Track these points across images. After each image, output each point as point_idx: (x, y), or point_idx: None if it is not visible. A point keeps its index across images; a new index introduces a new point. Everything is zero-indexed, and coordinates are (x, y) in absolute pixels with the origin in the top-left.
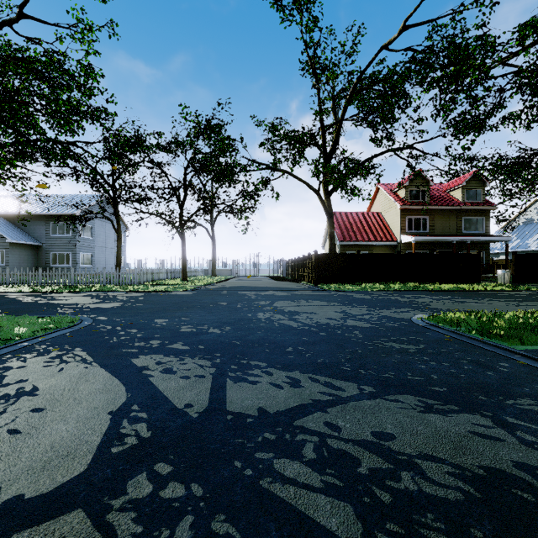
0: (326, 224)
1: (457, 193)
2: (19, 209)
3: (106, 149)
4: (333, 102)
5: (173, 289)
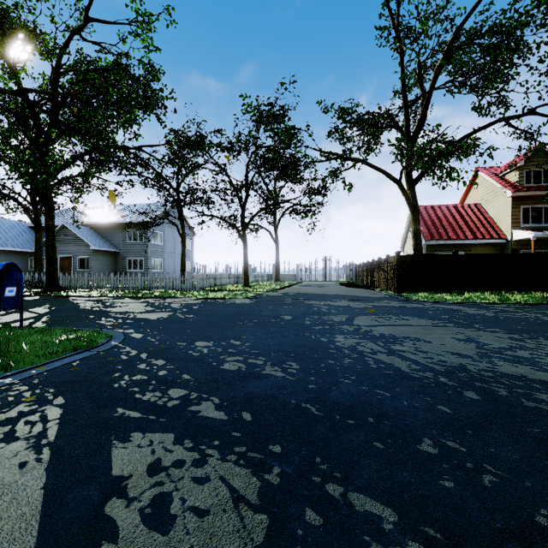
0: (406, 221)
1: None
2: (102, 219)
3: (170, 152)
4: (418, 71)
5: (232, 296)
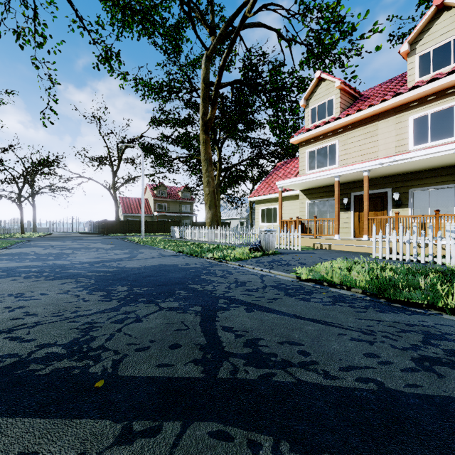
0: (118, 203)
1: (180, 194)
2: None
3: None
4: (117, 147)
5: (27, 237)
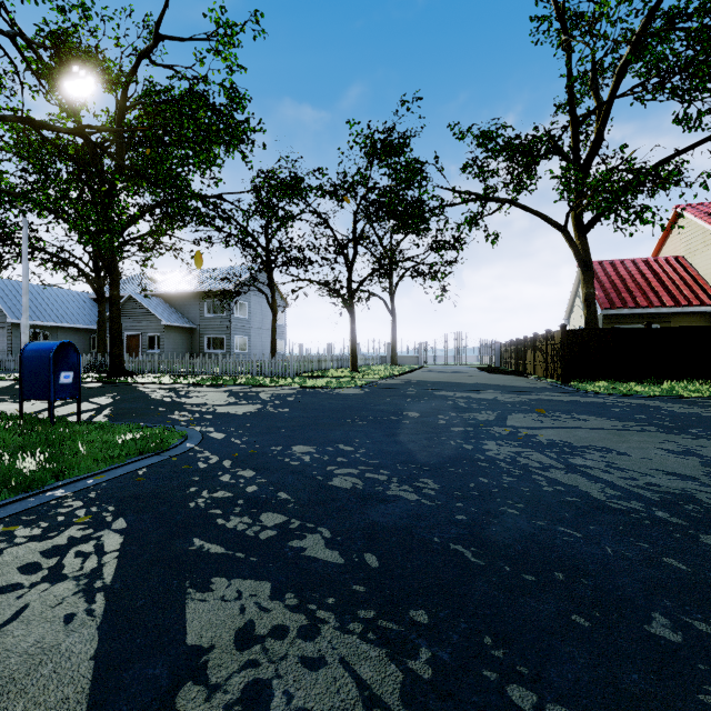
0: (573, 283)
1: None
2: (175, 287)
3: (257, 201)
4: (592, 75)
5: (337, 384)
